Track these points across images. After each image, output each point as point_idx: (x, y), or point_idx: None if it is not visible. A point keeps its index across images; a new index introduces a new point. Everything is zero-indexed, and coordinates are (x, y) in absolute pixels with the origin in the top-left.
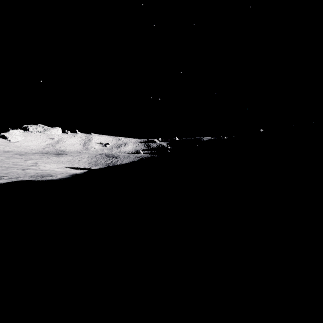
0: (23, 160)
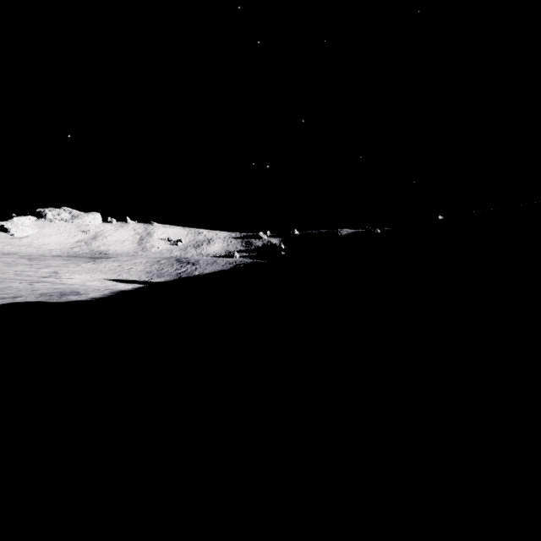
0: (34, 267)
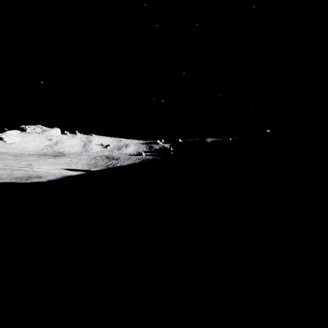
0: (17, 161)
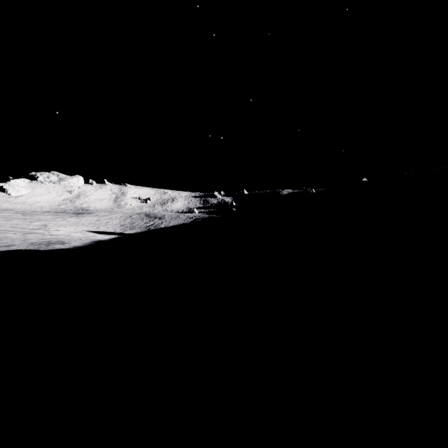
0: (27, 221)
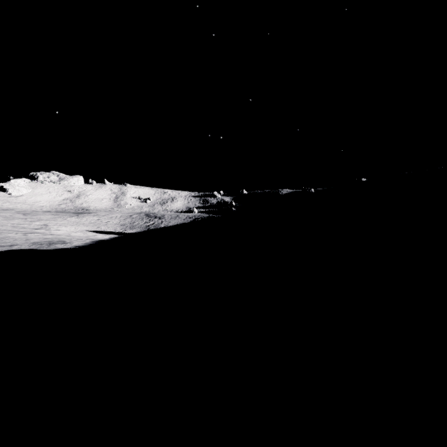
0: (28, 221)
